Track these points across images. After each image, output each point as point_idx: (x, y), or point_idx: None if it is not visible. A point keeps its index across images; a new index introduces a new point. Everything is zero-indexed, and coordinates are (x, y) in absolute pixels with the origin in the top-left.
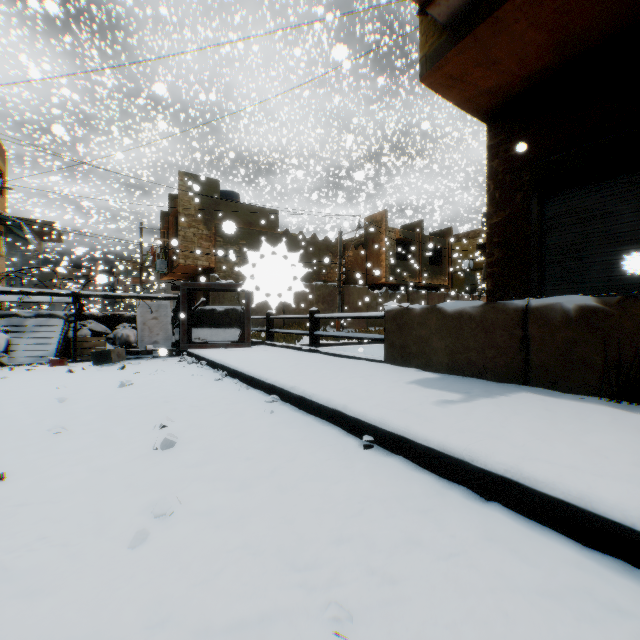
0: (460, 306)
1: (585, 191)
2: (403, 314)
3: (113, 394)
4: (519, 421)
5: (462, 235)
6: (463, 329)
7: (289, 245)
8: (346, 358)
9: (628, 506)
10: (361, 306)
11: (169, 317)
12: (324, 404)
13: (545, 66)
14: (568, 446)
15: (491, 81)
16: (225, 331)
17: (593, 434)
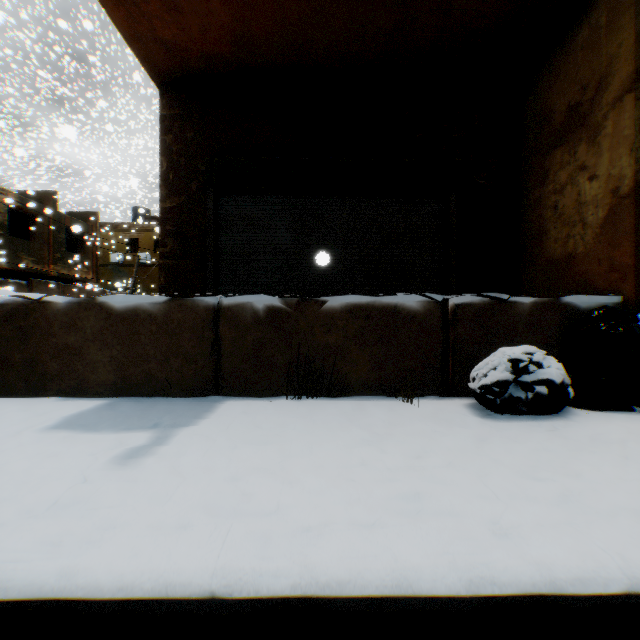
0: (135, 301)
1: (253, 200)
2: (32, 311)
3: None
4: (248, 458)
5: (111, 225)
6: (140, 333)
7: None
8: None
9: (446, 566)
10: None
11: None
12: None
13: (225, 56)
14: (318, 480)
15: (170, 32)
16: None
17: (317, 447)
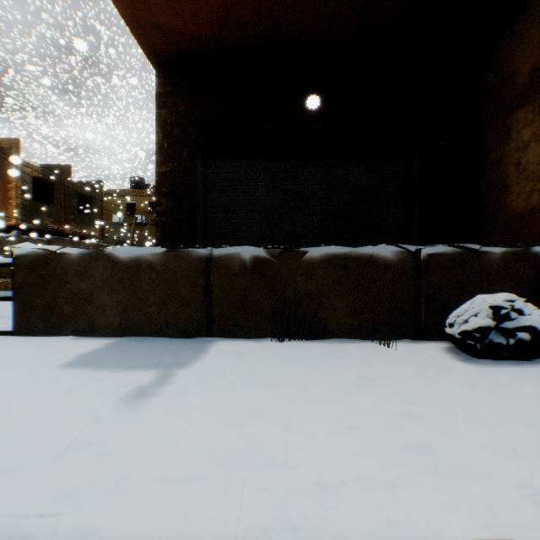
0: (137, 252)
1: (236, 164)
2: (50, 261)
3: None
4: (247, 400)
5: (113, 191)
6: (141, 280)
7: None
8: None
9: None
10: None
11: None
12: None
13: (212, 38)
14: (322, 427)
15: (166, 17)
16: None
17: (311, 390)
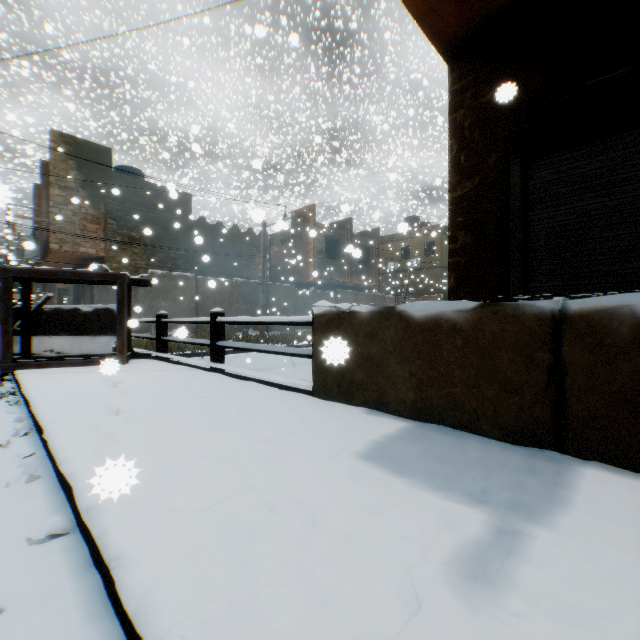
0: (436, 309)
1: (586, 151)
2: (342, 320)
3: None
4: None
5: (387, 237)
6: (441, 347)
7: (205, 235)
8: (257, 384)
9: None
10: (288, 306)
11: None
12: (131, 613)
13: None
14: None
15: None
16: (94, 340)
17: None
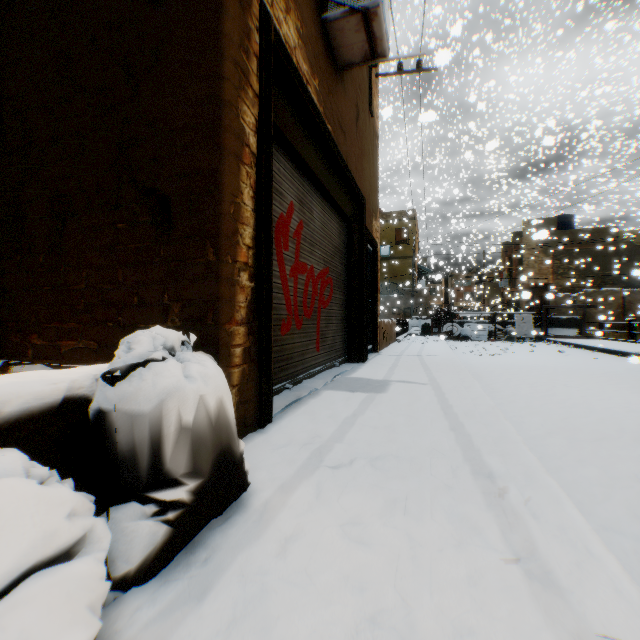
0: None
1: None
2: None
3: (532, 347)
4: None
5: None
6: None
7: (629, 255)
8: None
9: None
10: None
11: (531, 322)
12: (609, 349)
13: None
14: None
15: None
16: (566, 330)
17: None
